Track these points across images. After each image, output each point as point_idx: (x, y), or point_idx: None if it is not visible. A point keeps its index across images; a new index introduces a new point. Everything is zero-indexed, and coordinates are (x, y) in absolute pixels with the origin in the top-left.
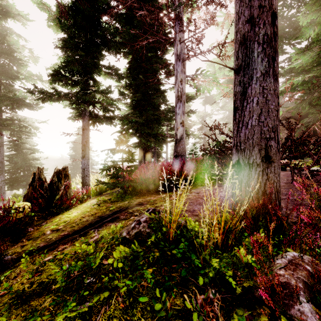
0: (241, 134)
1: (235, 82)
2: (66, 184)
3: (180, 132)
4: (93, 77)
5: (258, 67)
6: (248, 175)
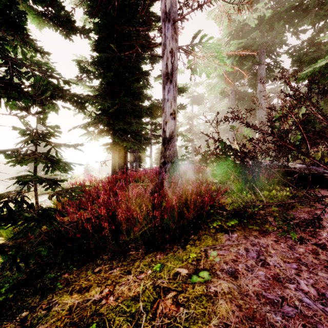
0: None
1: None
2: None
3: (170, 128)
4: None
5: None
6: None
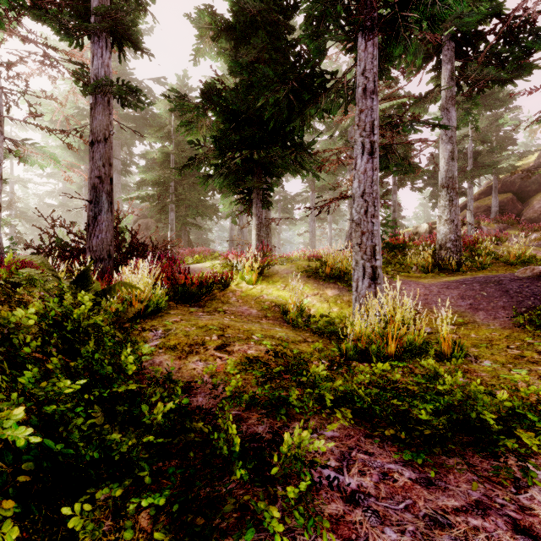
0: (93, 241)
1: (90, 208)
2: None
3: None
4: None
5: (103, 206)
6: (98, 265)
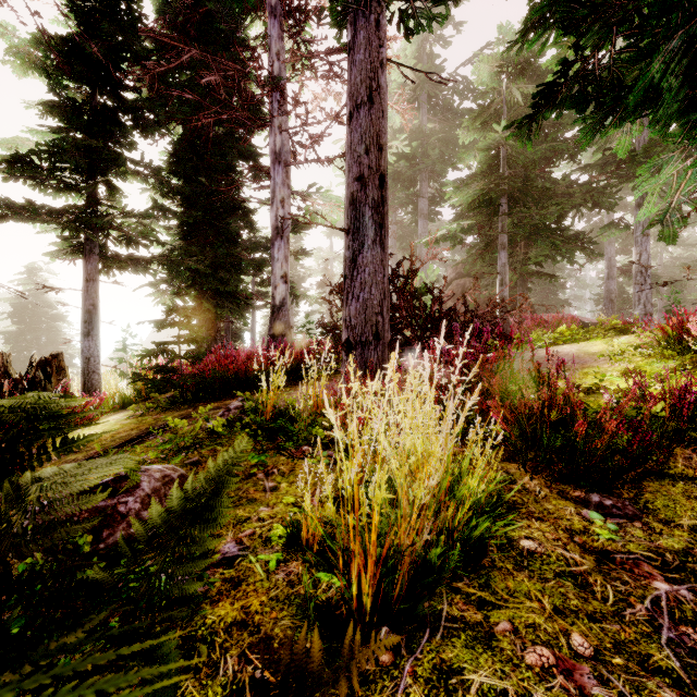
0: (351, 307)
1: (346, 245)
2: (61, 386)
3: (280, 293)
4: (108, 180)
5: (366, 234)
6: (357, 354)
